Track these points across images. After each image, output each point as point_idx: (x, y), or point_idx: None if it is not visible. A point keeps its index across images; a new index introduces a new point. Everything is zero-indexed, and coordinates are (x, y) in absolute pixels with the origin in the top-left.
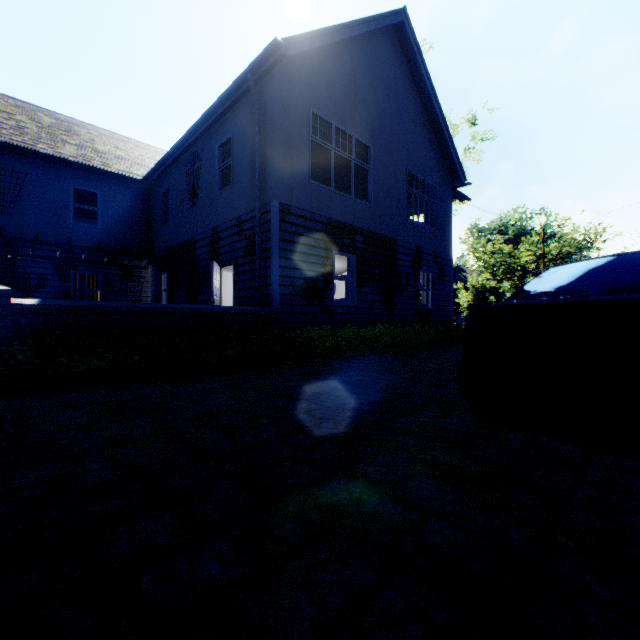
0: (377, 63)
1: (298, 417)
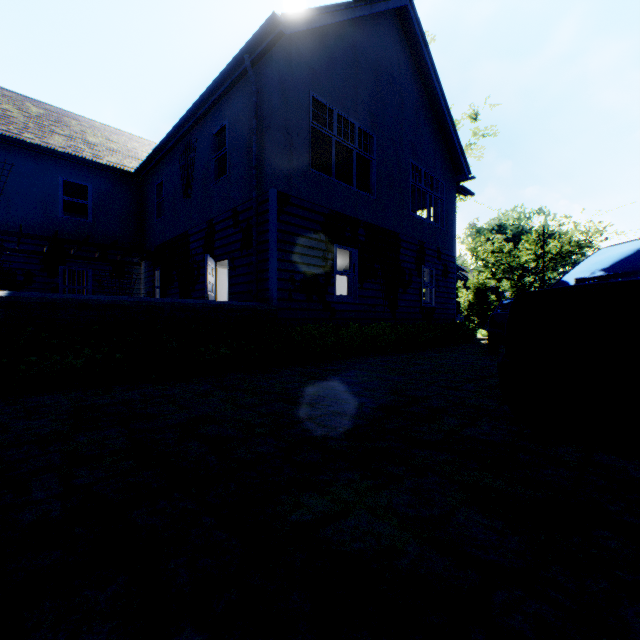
0: (380, 48)
1: (301, 425)
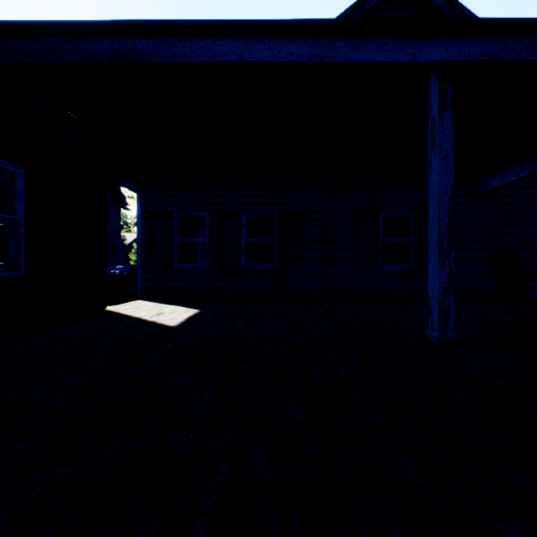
0: None
1: None
